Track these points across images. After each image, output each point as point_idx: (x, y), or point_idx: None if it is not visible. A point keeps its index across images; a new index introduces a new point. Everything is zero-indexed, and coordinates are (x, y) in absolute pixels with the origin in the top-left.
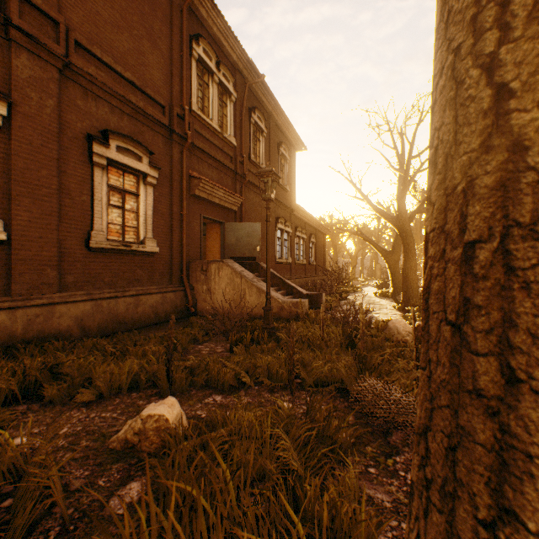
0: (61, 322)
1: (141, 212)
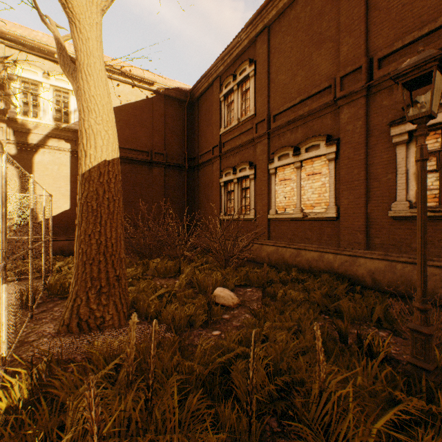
0: (357, 269)
1: None
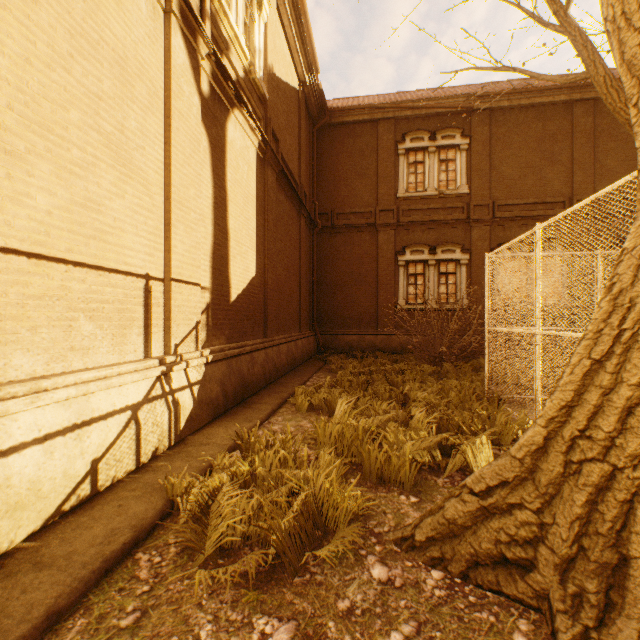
0: None
1: None
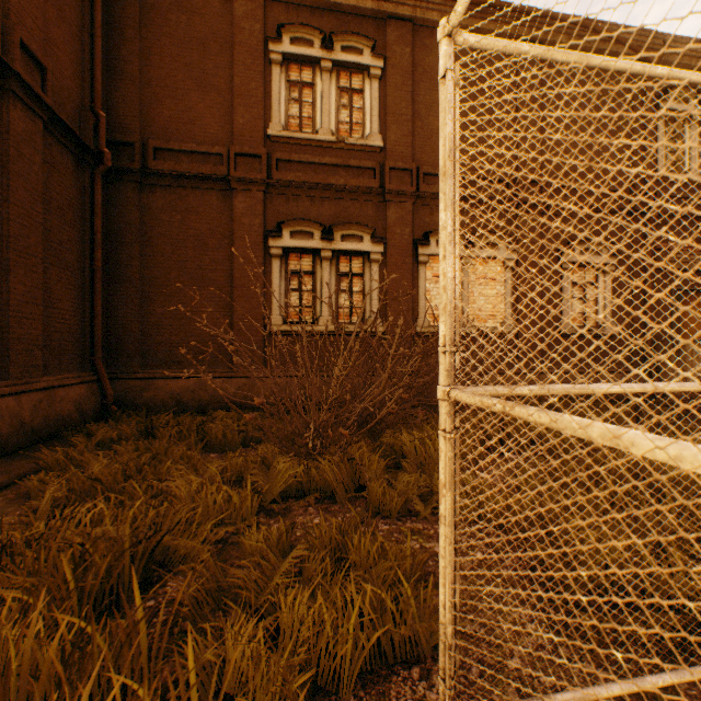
0: None
1: (598, 299)
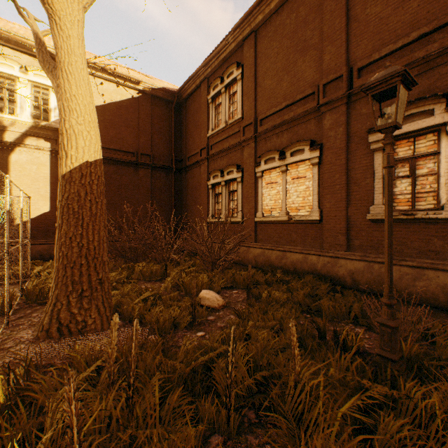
0: (338, 270)
1: (441, 172)
